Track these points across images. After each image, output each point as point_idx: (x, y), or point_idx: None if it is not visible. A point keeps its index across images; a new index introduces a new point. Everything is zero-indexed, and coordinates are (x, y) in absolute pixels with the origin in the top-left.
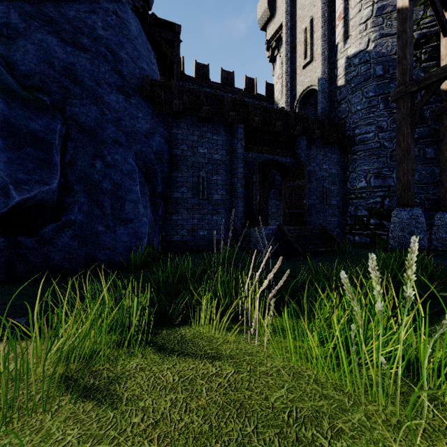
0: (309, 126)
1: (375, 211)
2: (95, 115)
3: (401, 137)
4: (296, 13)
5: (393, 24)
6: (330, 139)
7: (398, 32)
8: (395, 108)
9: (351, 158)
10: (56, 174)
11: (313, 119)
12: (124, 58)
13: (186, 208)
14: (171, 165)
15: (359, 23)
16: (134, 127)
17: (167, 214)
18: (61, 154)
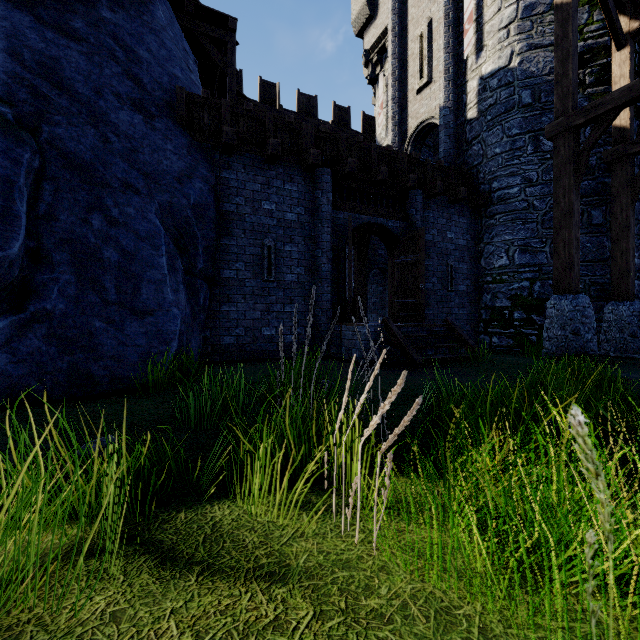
0: (427, 175)
1: (521, 300)
2: (92, 142)
3: (560, 192)
4: (407, 13)
5: (546, 30)
6: (458, 195)
7: (556, 38)
8: (549, 152)
9: (487, 223)
10: (17, 233)
11: (434, 166)
12: (144, 57)
13: (244, 294)
14: (219, 228)
15: (498, 28)
16: (159, 165)
17: (214, 304)
18: (31, 201)
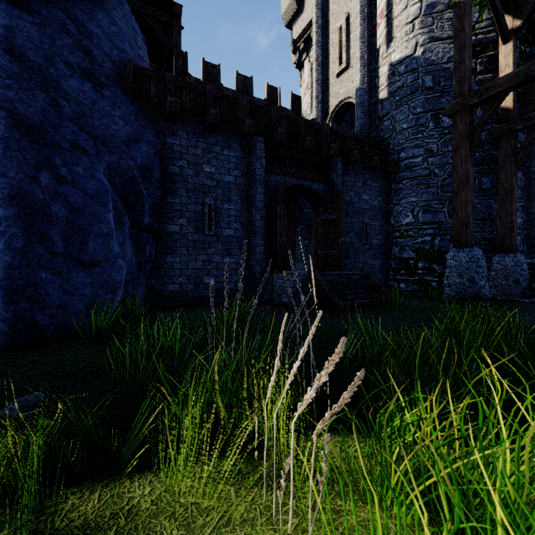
0: (346, 146)
1: (424, 252)
2: (42, 105)
3: (458, 161)
4: (329, 8)
5: (445, 26)
6: (372, 162)
7: (455, 31)
8: (447, 128)
9: (396, 187)
10: None
11: (351, 137)
12: (95, 32)
13: (186, 247)
14: (164, 188)
15: (405, 22)
16: (107, 129)
17: (159, 255)
18: None
